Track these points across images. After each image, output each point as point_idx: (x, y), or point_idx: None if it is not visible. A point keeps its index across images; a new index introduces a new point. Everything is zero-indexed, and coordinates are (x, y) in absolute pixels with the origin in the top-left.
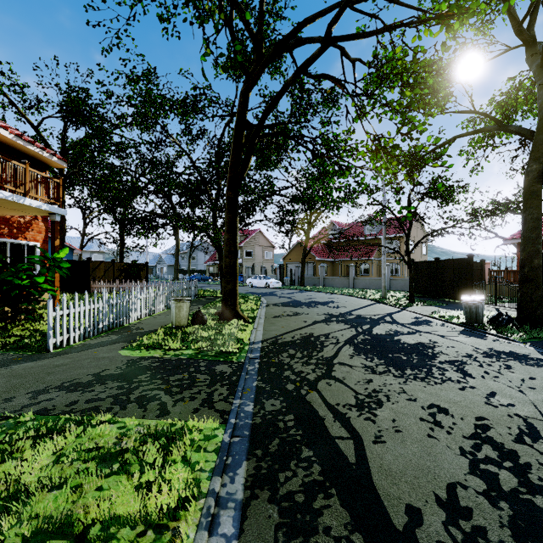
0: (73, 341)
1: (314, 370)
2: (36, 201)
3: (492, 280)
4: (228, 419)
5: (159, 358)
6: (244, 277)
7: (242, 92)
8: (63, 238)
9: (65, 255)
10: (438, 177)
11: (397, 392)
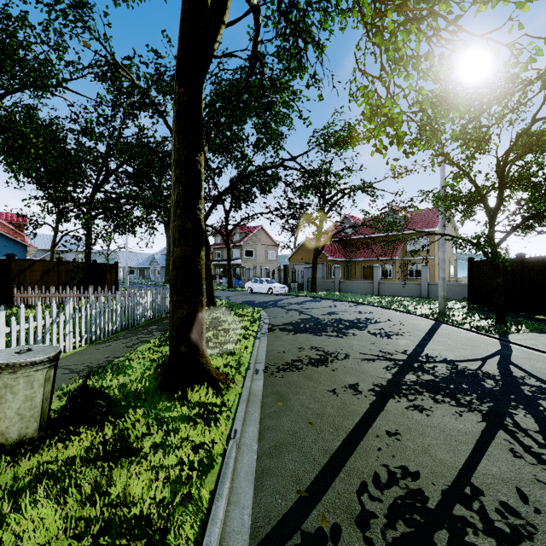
0: None
1: None
2: None
3: None
4: None
5: None
6: (244, 280)
7: None
8: None
9: (16, 254)
10: None
11: None
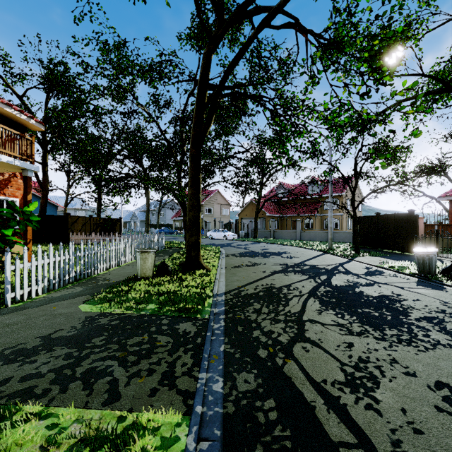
0: (36, 294)
1: (285, 329)
2: (6, 156)
3: (433, 233)
4: (193, 406)
5: (119, 314)
6: (205, 231)
7: (204, 54)
8: (46, 196)
9: (50, 211)
10: (387, 137)
11: (388, 362)
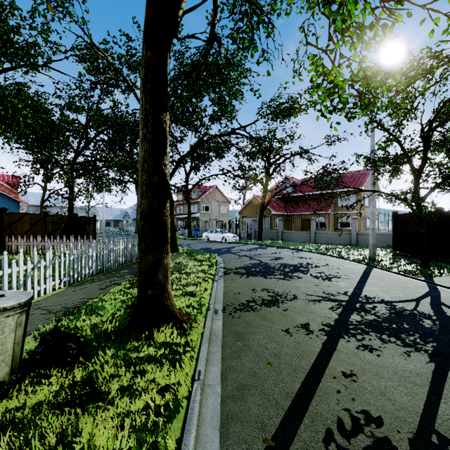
0: None
1: None
2: None
3: None
4: None
5: None
6: (201, 231)
7: None
8: None
9: (10, 208)
10: None
11: None
